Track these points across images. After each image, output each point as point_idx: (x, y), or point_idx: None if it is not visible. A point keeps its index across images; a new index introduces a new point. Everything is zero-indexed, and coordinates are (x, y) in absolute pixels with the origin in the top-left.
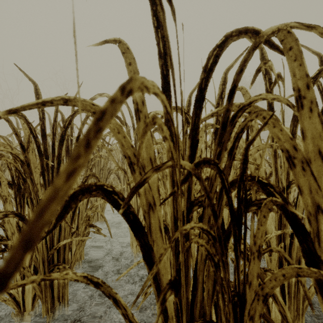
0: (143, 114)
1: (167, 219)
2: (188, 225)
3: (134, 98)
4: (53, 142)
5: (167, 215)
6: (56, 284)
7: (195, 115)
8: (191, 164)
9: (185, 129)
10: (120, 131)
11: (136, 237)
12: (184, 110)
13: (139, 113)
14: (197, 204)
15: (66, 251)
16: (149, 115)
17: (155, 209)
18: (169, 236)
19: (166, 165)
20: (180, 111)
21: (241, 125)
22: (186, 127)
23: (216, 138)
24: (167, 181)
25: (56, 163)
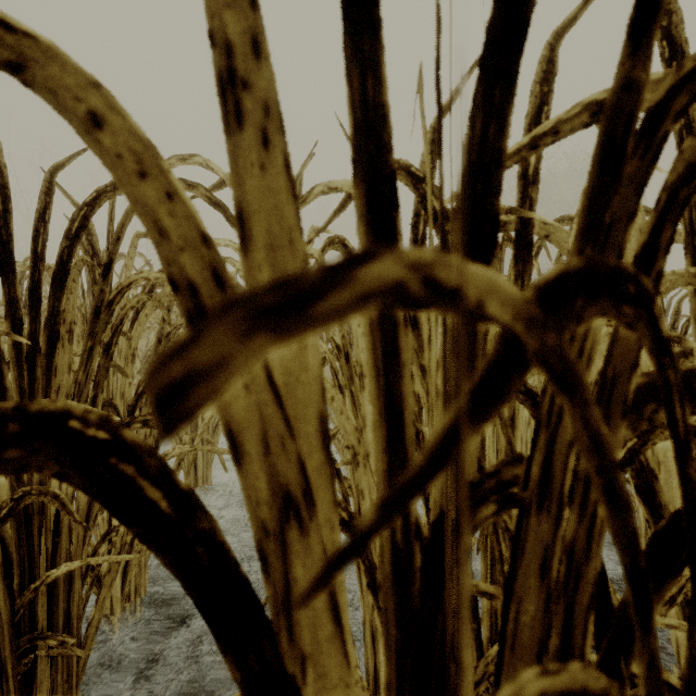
0: (255, 98)
1: (364, 511)
2: (505, 694)
3: (216, 24)
4: (36, 280)
5: (364, 499)
6: (44, 687)
7: (485, 108)
8: (520, 291)
9: (419, 233)
10: (151, 170)
11: (225, 647)
12: (418, 170)
13: (239, 91)
14: (494, 493)
15: (74, 592)
16: (309, 197)
17: (312, 517)
18: (369, 562)
19: (358, 280)
20: (404, 173)
21: (689, 153)
22: (424, 226)
23: (521, 254)
24: (364, 392)
25: (45, 341)
